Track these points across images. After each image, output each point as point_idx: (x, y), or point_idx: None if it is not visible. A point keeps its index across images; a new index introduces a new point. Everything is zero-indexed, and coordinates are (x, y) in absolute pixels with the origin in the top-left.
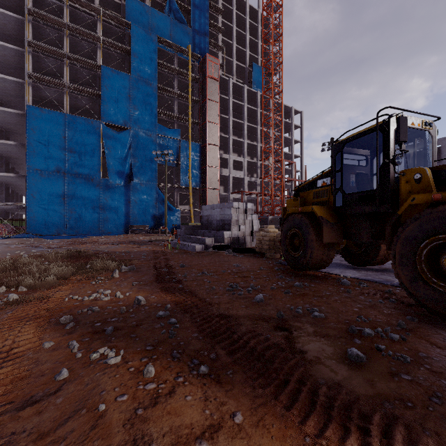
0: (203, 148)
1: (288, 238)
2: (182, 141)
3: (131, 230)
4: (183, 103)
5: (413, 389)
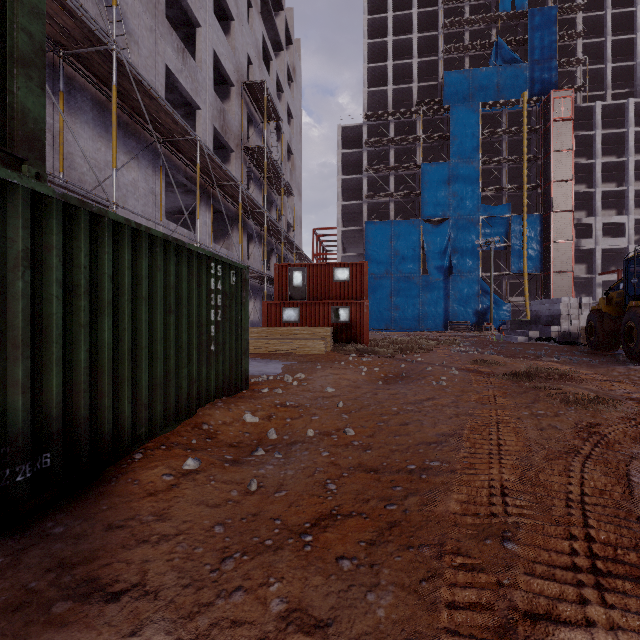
0: (546, 219)
1: (588, 328)
2: (513, 217)
3: (450, 326)
4: (515, 167)
5: (564, 361)
